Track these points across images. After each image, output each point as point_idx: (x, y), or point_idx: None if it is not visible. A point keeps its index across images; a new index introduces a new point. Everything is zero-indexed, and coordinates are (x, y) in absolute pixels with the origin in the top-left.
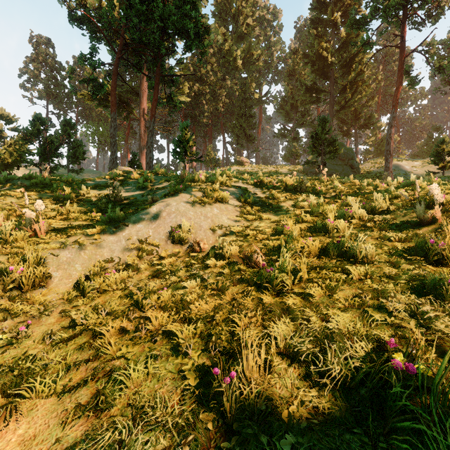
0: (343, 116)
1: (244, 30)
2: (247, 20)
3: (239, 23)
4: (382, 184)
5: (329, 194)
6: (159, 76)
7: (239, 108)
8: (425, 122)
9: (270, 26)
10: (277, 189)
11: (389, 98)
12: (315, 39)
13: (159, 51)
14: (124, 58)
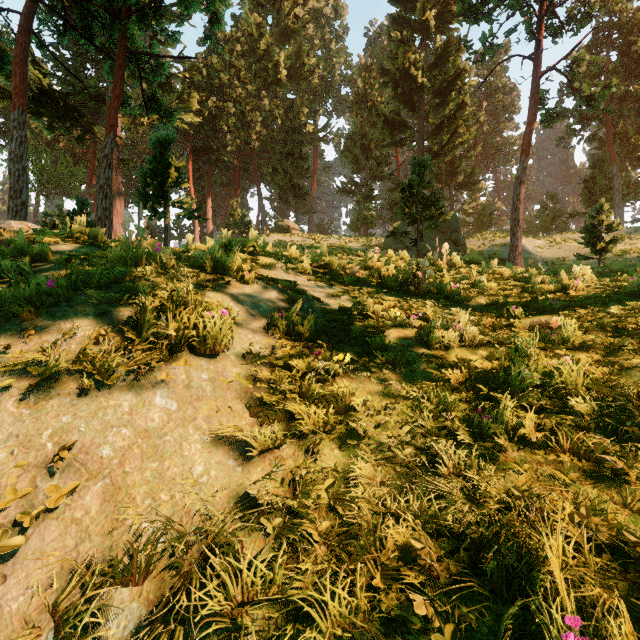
0: (436, 168)
1: (290, 24)
2: (296, 9)
3: (283, 12)
4: (575, 281)
5: (472, 299)
6: (126, 53)
7: (283, 144)
8: (532, 188)
9: (330, 26)
10: (363, 286)
11: (490, 151)
12: (398, 47)
13: (124, 1)
14: (47, 5)
